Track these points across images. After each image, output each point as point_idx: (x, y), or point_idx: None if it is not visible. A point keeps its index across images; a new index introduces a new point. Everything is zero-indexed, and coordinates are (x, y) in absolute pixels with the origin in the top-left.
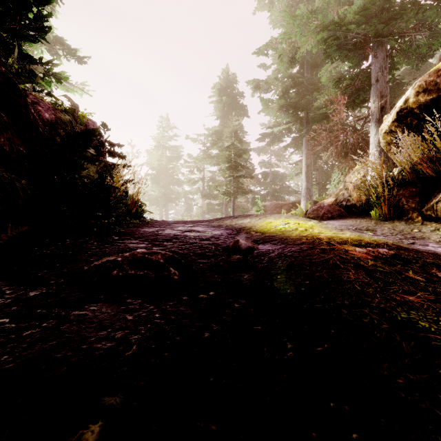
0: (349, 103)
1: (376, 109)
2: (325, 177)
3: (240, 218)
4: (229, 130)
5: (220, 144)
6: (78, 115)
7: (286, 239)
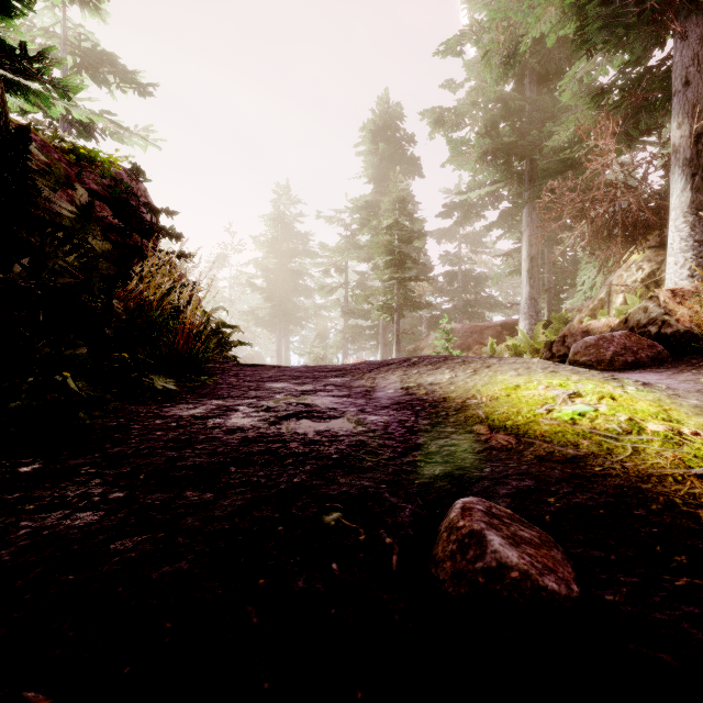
0: (617, 137)
1: (684, 141)
2: (563, 278)
3: (424, 368)
4: (390, 198)
5: (374, 222)
6: (101, 160)
7: (676, 508)
